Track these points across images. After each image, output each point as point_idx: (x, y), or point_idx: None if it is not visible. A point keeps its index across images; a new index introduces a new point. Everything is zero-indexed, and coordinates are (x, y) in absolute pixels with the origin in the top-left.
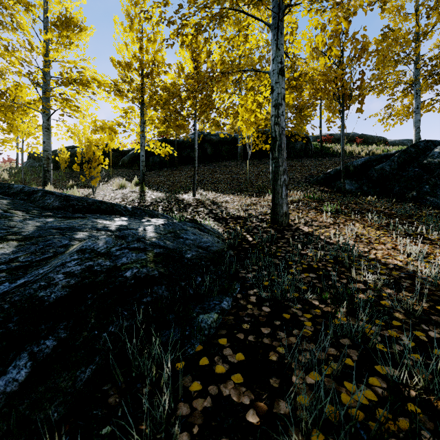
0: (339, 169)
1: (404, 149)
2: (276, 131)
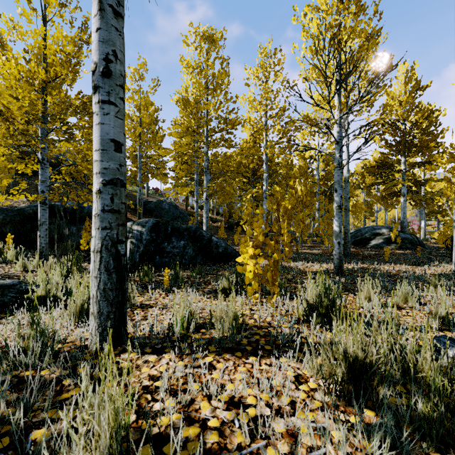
0: (136, 203)
1: (156, 201)
2: (140, 198)
